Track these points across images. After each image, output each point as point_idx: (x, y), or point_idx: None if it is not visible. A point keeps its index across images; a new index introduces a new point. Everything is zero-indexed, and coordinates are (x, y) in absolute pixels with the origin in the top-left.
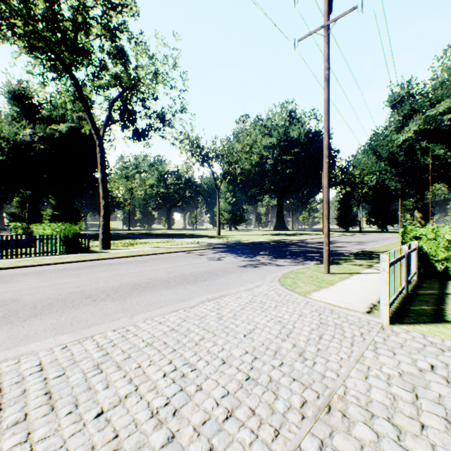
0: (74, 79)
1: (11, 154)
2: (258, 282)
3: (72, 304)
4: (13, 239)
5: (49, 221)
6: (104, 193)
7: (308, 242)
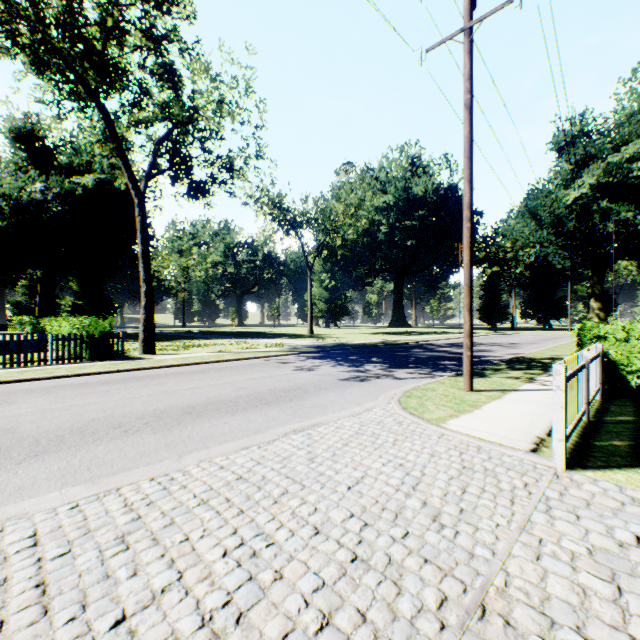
0: (102, 109)
1: (14, 218)
2: (368, 404)
3: (92, 438)
4: (13, 340)
5: (69, 314)
6: (146, 274)
7: (439, 344)
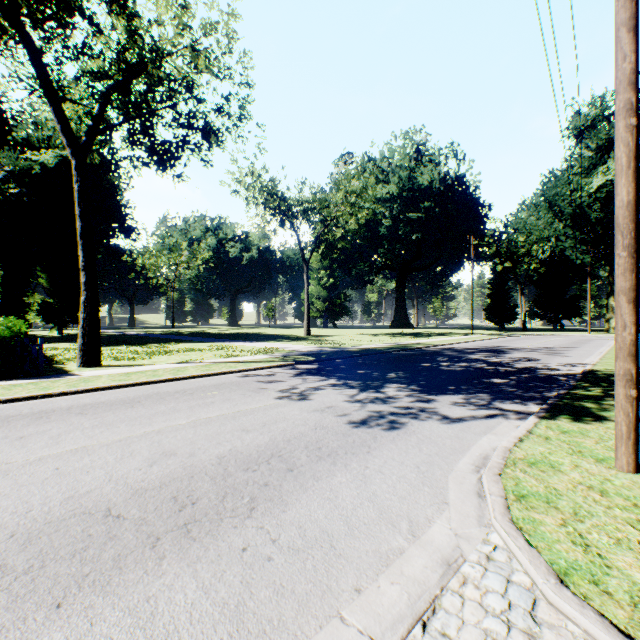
0: (23, 35)
1: None
2: (437, 531)
3: None
4: None
5: (39, 314)
6: (86, 259)
7: (461, 350)
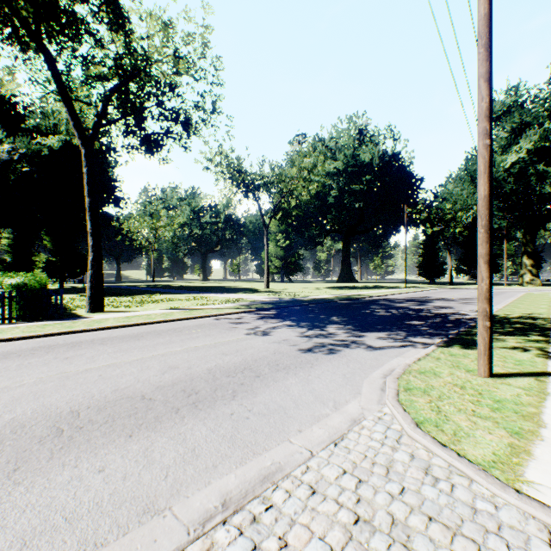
0: (45, 52)
1: None
2: (351, 406)
3: None
4: None
5: (43, 270)
6: (93, 227)
7: (393, 300)
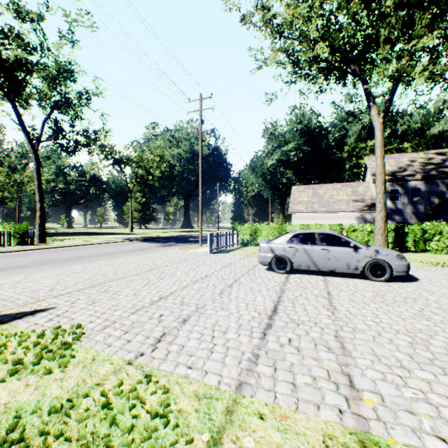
0: (12, 102)
1: None
2: (169, 250)
3: (89, 258)
4: None
5: None
6: (41, 198)
7: (203, 236)
